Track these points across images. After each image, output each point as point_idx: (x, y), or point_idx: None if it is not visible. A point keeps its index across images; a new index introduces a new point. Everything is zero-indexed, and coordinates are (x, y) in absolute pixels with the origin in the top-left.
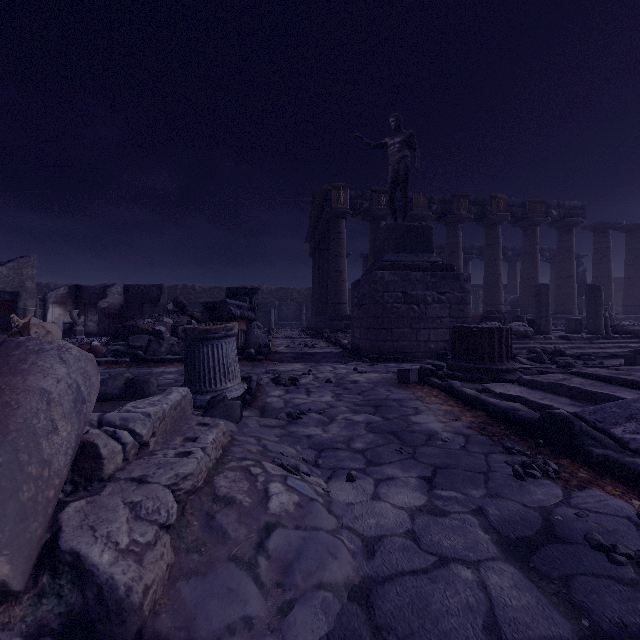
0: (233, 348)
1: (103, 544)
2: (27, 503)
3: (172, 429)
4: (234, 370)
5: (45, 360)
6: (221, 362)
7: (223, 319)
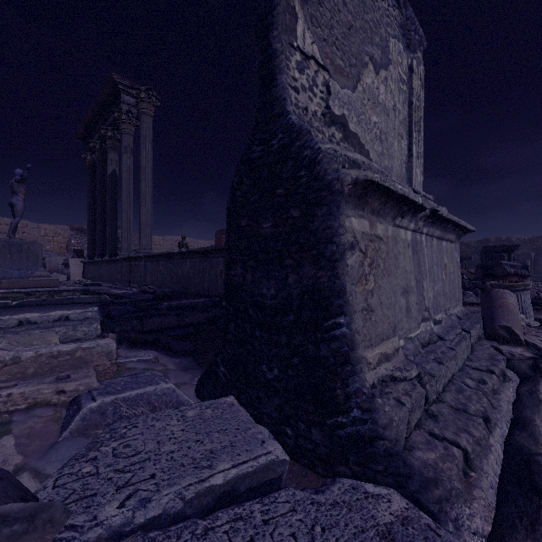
0: (528, 297)
1: (539, 344)
2: (520, 328)
3: (525, 328)
4: (529, 312)
5: (507, 295)
6: (520, 305)
7: (496, 276)
